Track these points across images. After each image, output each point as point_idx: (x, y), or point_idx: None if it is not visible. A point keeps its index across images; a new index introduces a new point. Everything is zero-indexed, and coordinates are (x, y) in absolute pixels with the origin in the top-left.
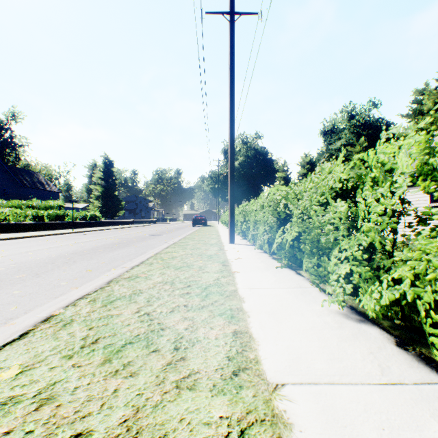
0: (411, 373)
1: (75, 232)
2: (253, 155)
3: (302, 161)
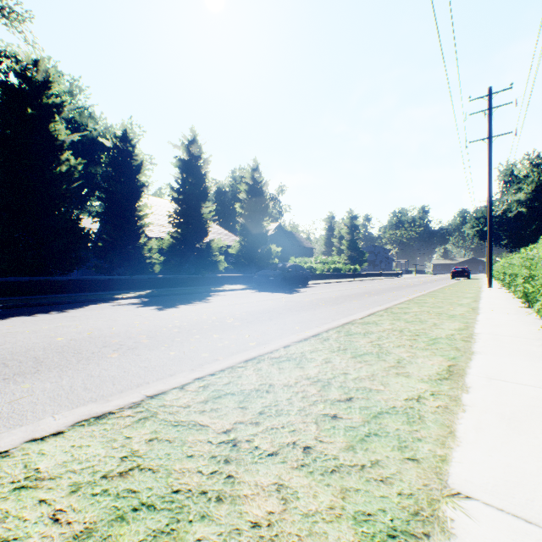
0: (511, 298)
1: (356, 280)
2: None
3: None
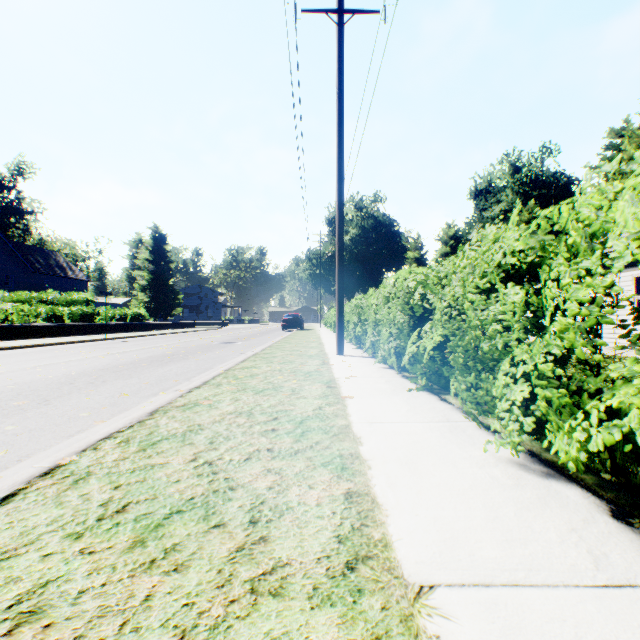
0: None
1: (109, 338)
2: (371, 226)
3: (444, 235)
